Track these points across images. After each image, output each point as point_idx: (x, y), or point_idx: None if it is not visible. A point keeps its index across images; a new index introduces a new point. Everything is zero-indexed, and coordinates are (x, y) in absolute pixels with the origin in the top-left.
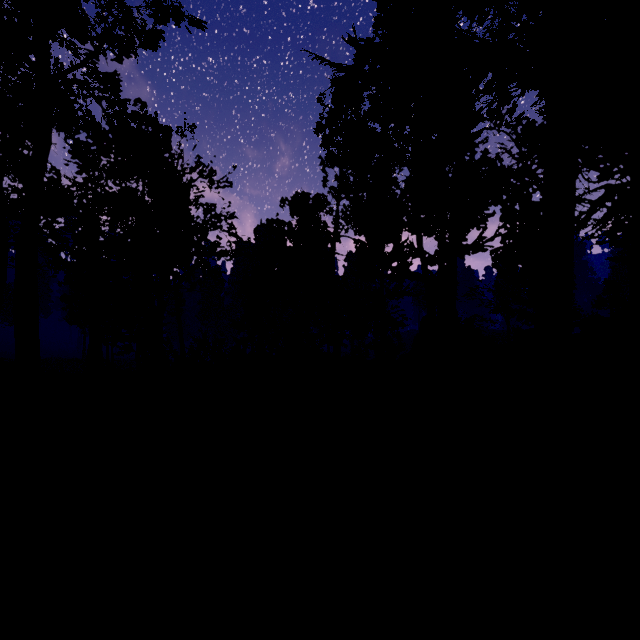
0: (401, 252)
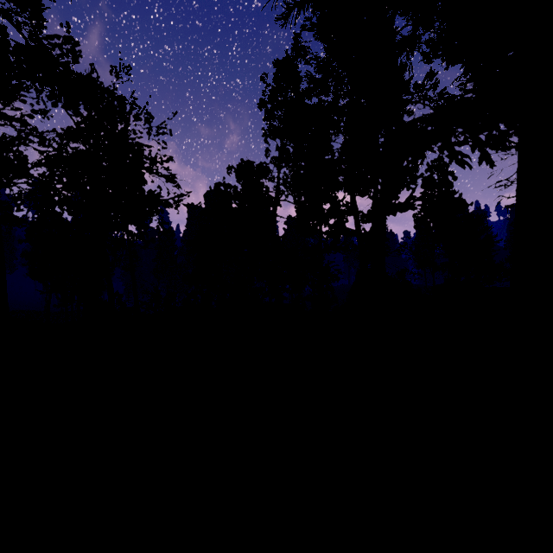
0: (338, 209)
